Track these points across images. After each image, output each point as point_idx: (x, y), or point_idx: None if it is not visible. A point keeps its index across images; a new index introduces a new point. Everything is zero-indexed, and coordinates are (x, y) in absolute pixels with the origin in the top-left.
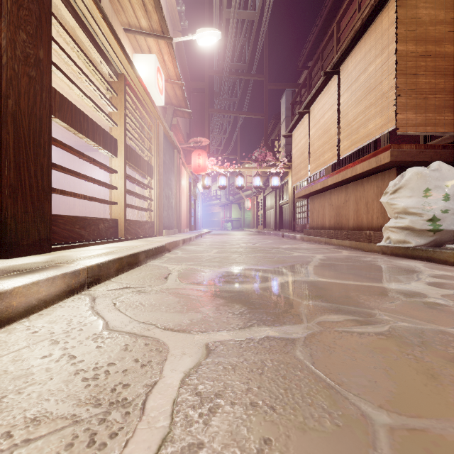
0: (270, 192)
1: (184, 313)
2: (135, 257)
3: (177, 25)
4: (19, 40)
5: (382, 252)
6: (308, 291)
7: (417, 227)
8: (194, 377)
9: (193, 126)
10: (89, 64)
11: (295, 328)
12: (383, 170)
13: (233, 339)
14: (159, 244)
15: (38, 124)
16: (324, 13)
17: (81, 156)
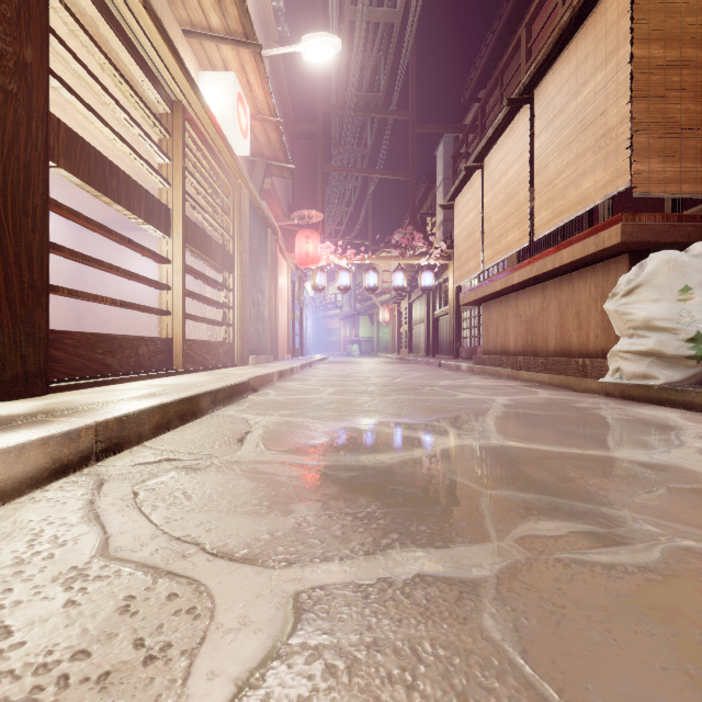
0: (419, 297)
1: (262, 515)
2: (193, 403)
3: (272, 31)
4: None
5: (606, 392)
6: (492, 468)
7: (669, 351)
8: (257, 696)
9: (298, 193)
10: (120, 83)
11: (475, 552)
12: (606, 258)
13: (350, 582)
14: (237, 380)
15: (23, 175)
16: (505, 12)
17: (107, 234)
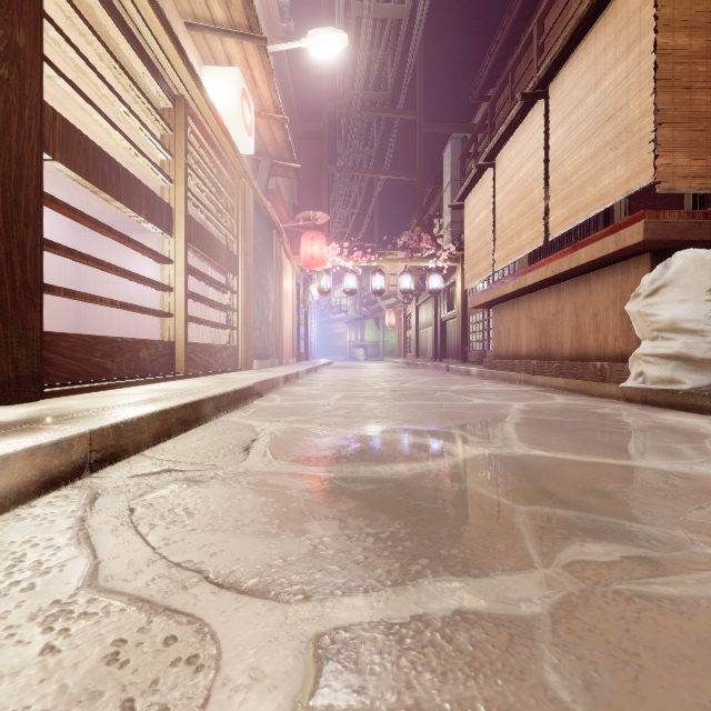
0: (426, 300)
1: (272, 536)
2: (195, 409)
3: (277, 27)
4: None
5: (626, 398)
6: (521, 480)
7: (696, 355)
8: None
9: (303, 194)
10: (120, 75)
11: (520, 582)
12: (626, 258)
13: (379, 621)
14: (241, 384)
15: (14, 166)
16: (516, 8)
17: (106, 232)
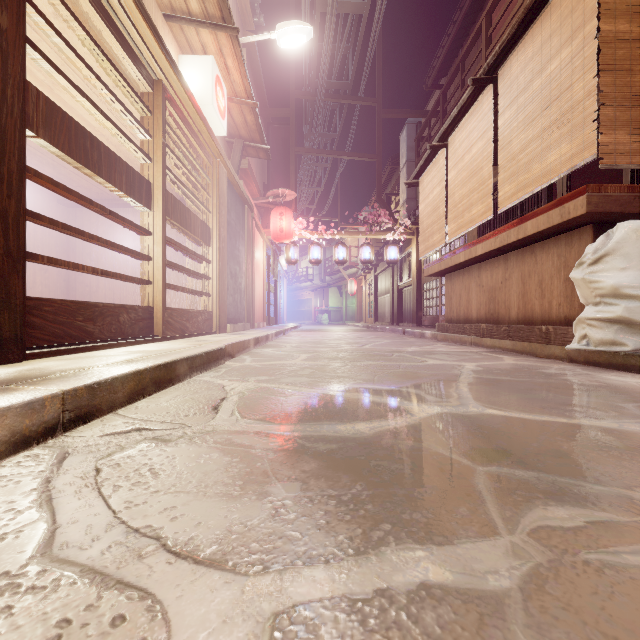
0: (384, 270)
1: (234, 499)
2: (169, 370)
3: (249, 21)
4: None
5: (569, 358)
6: (479, 440)
7: (638, 319)
8: None
9: (272, 173)
10: (102, 59)
11: (485, 551)
12: (570, 229)
13: (341, 597)
14: (214, 346)
15: None
16: (466, 4)
17: (88, 204)
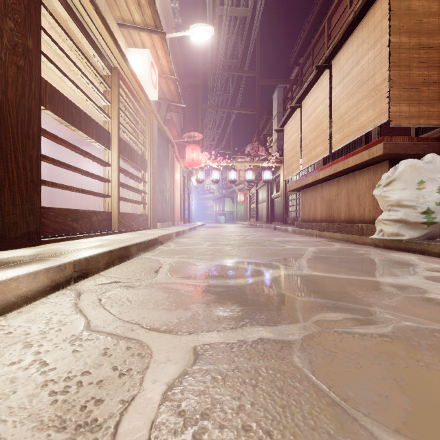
0: (262, 186)
1: (172, 310)
2: (126, 250)
3: (171, 22)
4: (6, 29)
5: (375, 244)
6: (303, 286)
7: (411, 219)
8: (178, 389)
9: (187, 121)
10: (81, 57)
11: (291, 328)
12: (375, 163)
13: (223, 341)
14: (151, 237)
15: (27, 115)
16: (315, 10)
17: (74, 148)
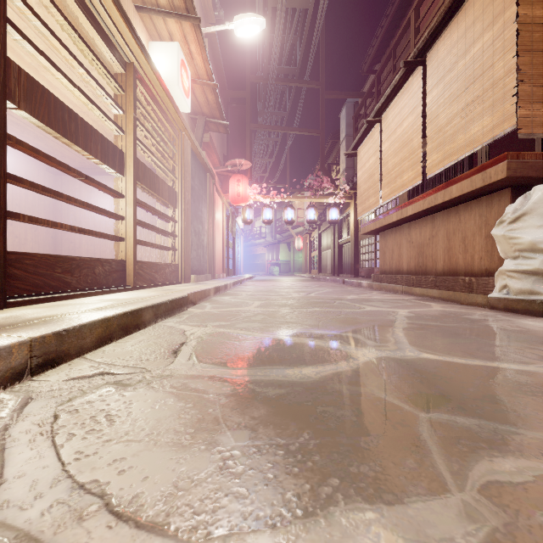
0: (327, 228)
1: (183, 449)
2: (136, 316)
3: (210, 15)
4: None
5: (490, 306)
6: (418, 384)
7: None
8: None
9: (231, 146)
10: (79, 43)
11: (438, 512)
12: (490, 192)
13: None
14: (178, 295)
15: None
16: None
17: (66, 170)
